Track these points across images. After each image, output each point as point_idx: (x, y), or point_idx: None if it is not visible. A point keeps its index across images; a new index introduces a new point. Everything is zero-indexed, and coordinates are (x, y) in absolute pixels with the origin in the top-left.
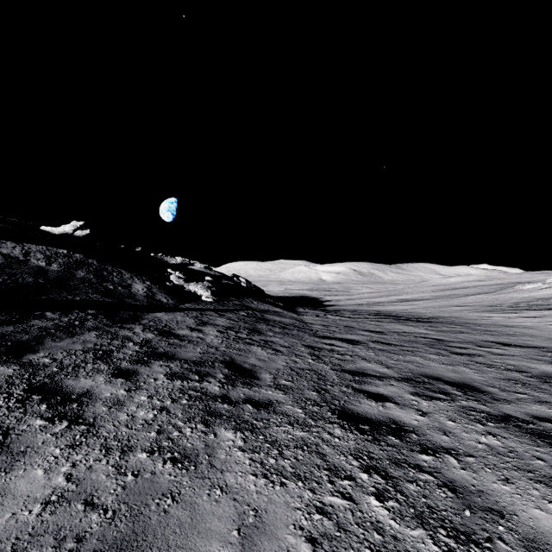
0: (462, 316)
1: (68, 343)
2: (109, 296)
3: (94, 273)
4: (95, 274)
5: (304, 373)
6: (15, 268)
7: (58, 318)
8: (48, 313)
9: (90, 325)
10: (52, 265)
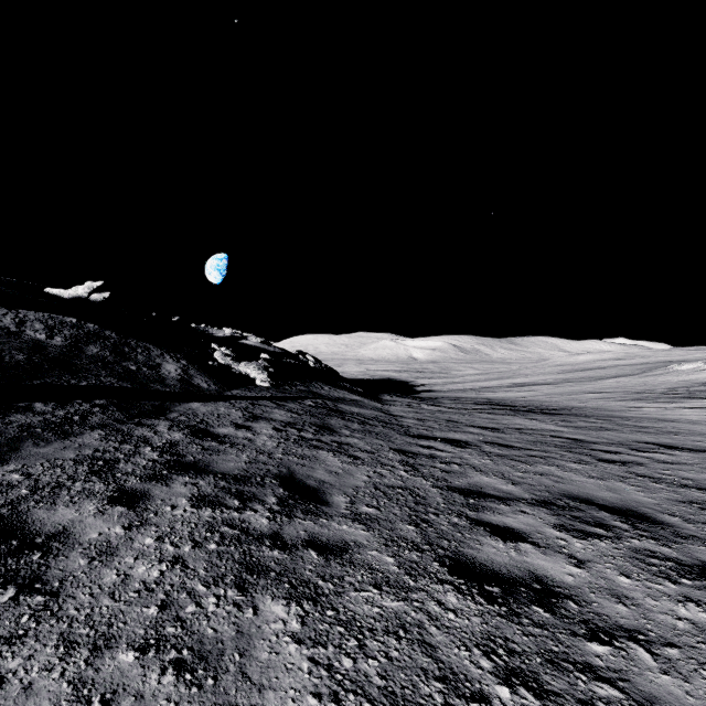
0: (602, 406)
1: (56, 449)
2: (128, 380)
3: (111, 349)
4: (112, 351)
5: (395, 494)
6: (3, 342)
7: (50, 411)
8: (38, 404)
9: (94, 421)
10: (54, 338)
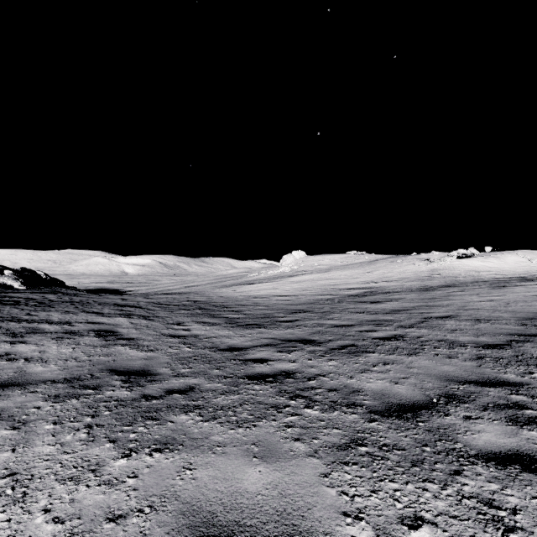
0: (204, 291)
1: None
2: None
3: None
4: None
5: (109, 303)
6: None
7: None
8: None
9: None
10: None
